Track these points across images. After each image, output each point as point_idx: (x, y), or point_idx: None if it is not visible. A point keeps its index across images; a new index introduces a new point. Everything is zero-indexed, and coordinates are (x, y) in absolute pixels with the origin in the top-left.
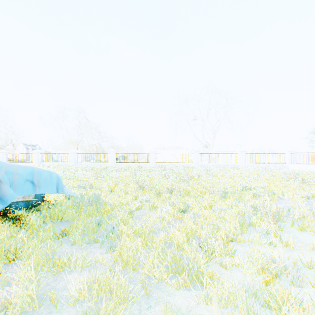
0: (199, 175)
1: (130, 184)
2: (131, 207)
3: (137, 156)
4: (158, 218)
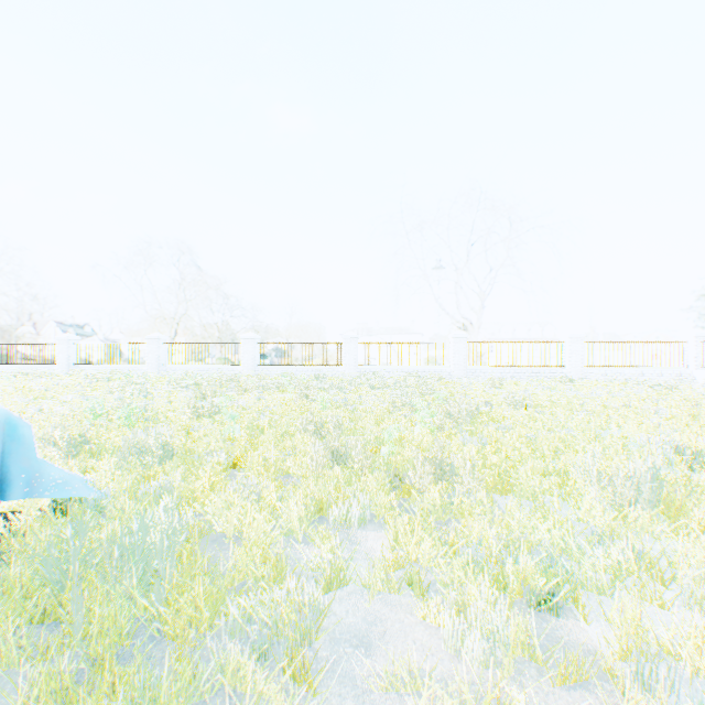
0: (486, 402)
1: (297, 437)
2: (305, 599)
3: (312, 350)
4: (464, 701)
